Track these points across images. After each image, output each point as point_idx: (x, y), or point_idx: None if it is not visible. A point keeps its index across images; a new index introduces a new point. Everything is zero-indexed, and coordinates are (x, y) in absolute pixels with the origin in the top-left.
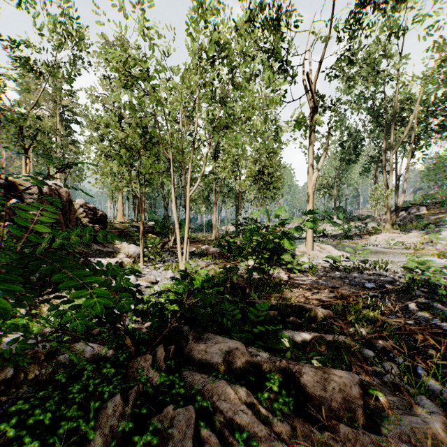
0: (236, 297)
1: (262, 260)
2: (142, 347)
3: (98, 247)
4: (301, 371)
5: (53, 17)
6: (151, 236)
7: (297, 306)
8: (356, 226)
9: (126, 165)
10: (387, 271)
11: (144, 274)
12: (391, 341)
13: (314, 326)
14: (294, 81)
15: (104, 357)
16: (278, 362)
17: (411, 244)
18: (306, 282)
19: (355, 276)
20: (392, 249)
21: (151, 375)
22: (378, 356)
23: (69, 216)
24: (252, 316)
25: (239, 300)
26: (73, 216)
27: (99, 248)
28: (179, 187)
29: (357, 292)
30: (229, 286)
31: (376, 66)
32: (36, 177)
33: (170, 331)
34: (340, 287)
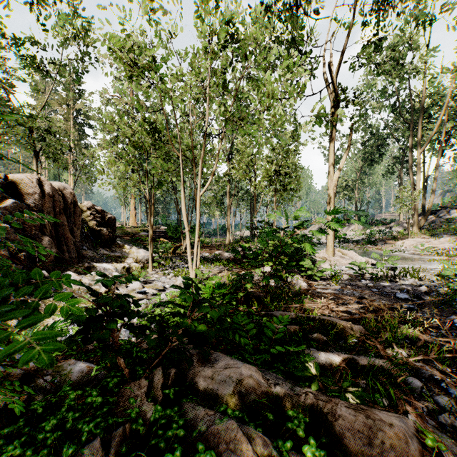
0: (250, 307)
1: (279, 267)
2: (138, 368)
3: (105, 251)
4: (335, 413)
5: (62, 15)
6: (163, 241)
7: (322, 319)
8: (380, 231)
9: (134, 165)
10: (420, 279)
11: (152, 280)
12: (440, 366)
13: (342, 344)
14: (313, 75)
15: (94, 380)
16: (303, 396)
17: (443, 250)
18: (328, 291)
19: (384, 285)
20: (422, 255)
21: (145, 407)
22: (426, 386)
23: (74, 219)
24: (269, 332)
25: (254, 312)
26: (78, 218)
27: (106, 252)
28: (191, 189)
29: (390, 304)
30: (243, 295)
31: (402, 57)
32: (38, 176)
33: (171, 350)
34: (368, 297)
